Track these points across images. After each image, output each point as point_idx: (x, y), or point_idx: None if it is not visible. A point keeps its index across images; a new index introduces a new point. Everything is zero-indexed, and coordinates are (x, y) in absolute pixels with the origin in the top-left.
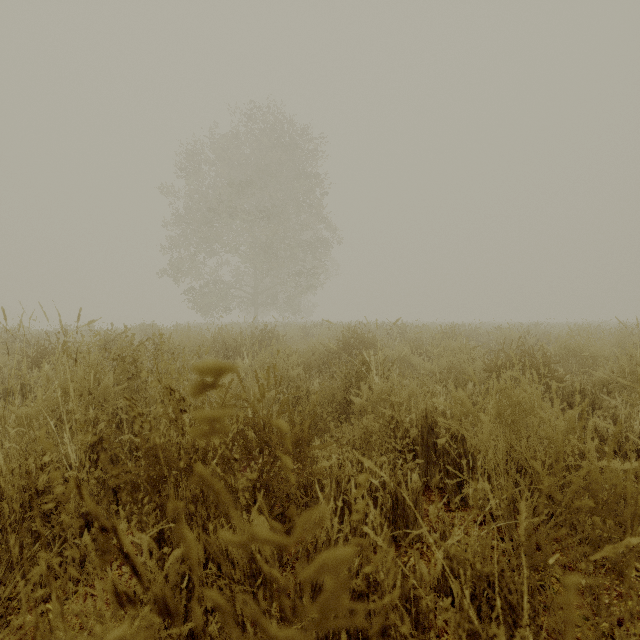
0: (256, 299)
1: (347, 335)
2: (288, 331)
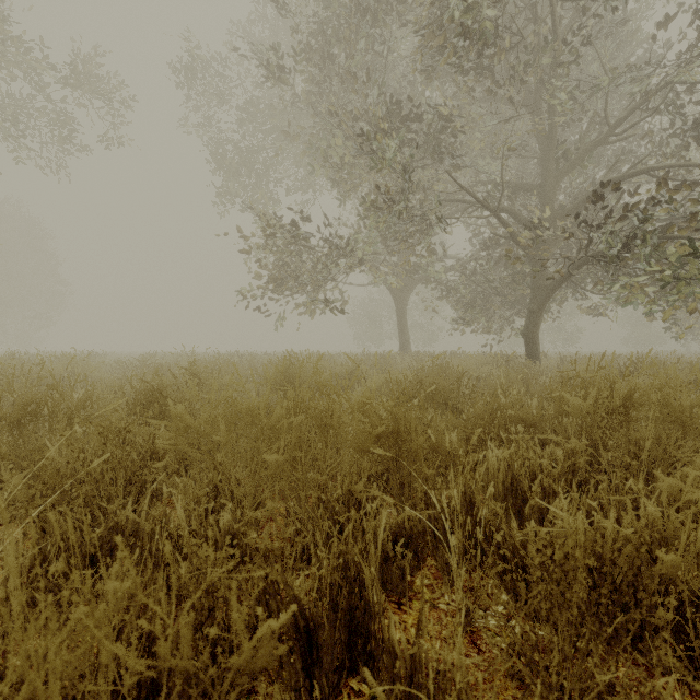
0: None
1: None
2: None
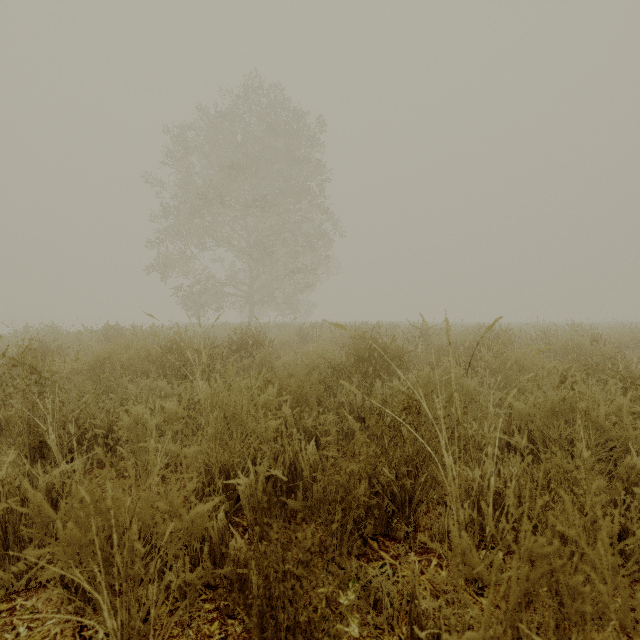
0: (251, 298)
1: (355, 340)
2: (281, 334)
